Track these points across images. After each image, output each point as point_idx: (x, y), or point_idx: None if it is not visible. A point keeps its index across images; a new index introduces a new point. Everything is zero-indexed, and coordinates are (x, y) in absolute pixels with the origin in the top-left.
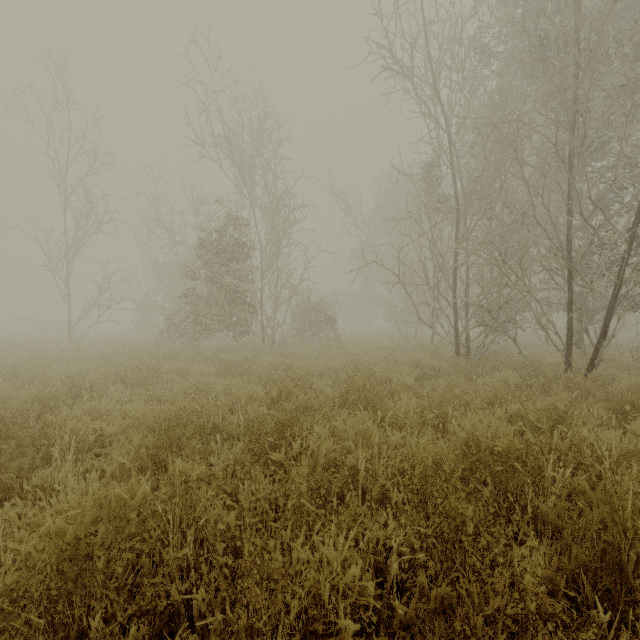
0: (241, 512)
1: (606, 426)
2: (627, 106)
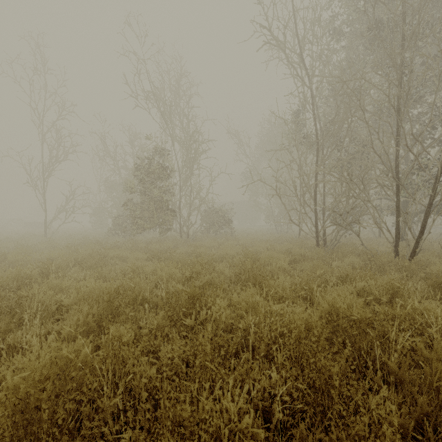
0: (161, 365)
1: (427, 297)
2: (437, 70)
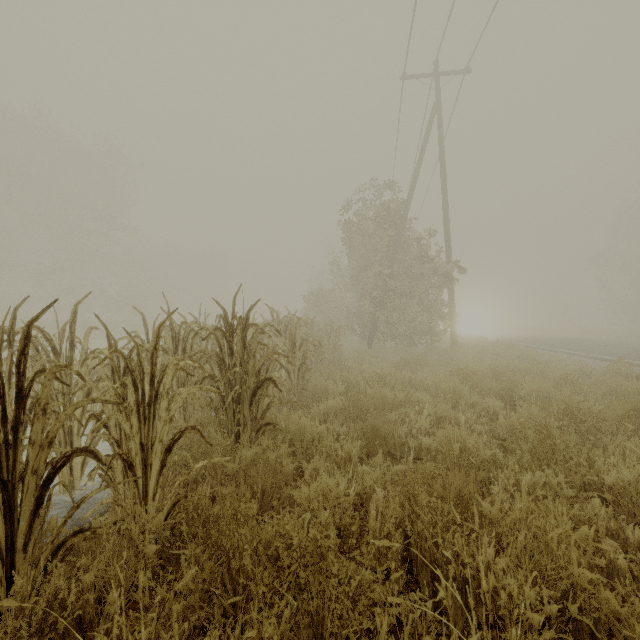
0: None
1: None
2: None
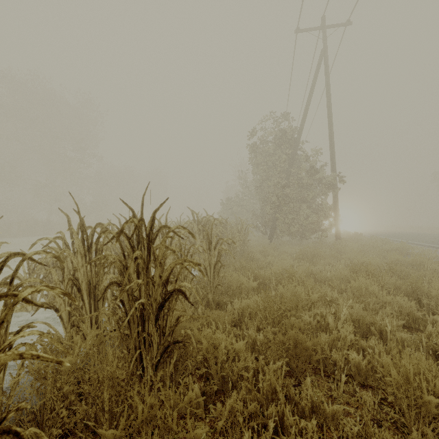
0: None
1: None
2: None
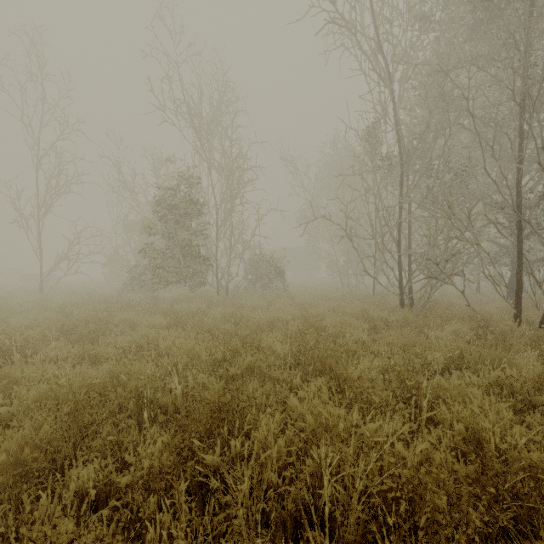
0: None
1: None
2: None
